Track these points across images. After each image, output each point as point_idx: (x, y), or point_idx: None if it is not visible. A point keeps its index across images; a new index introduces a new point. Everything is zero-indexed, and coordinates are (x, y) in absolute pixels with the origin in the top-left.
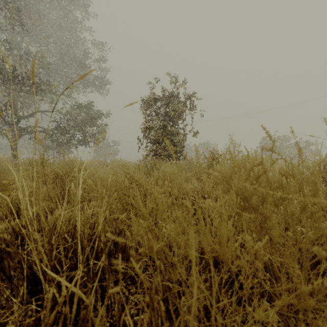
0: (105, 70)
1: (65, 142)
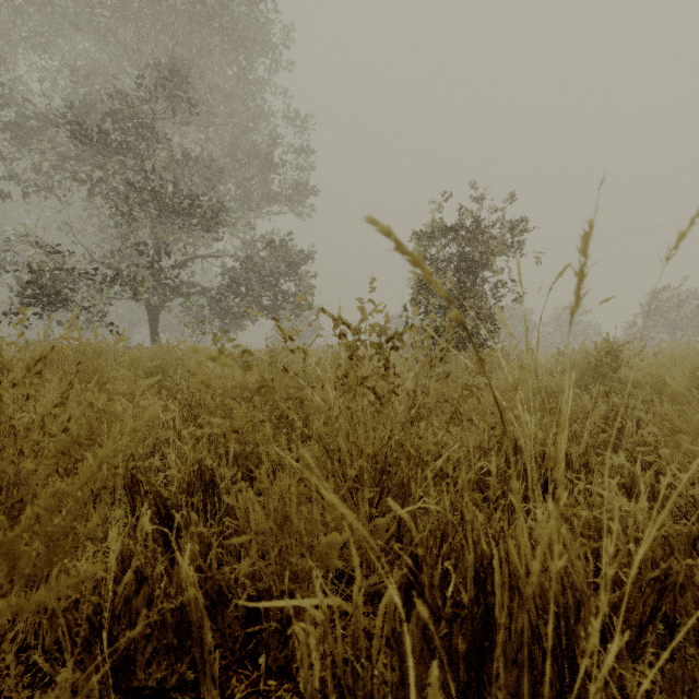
0: (308, 169)
1: (243, 313)
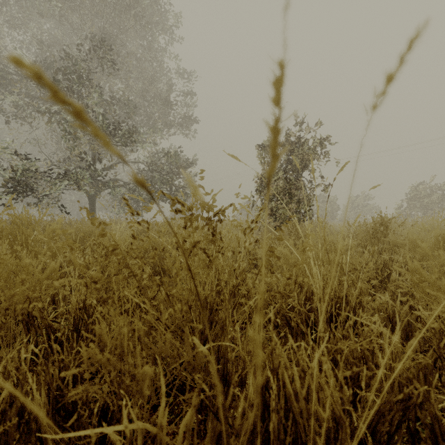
0: (192, 106)
1: (149, 199)
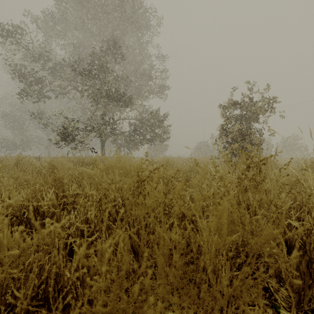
0: (165, 78)
1: (139, 142)
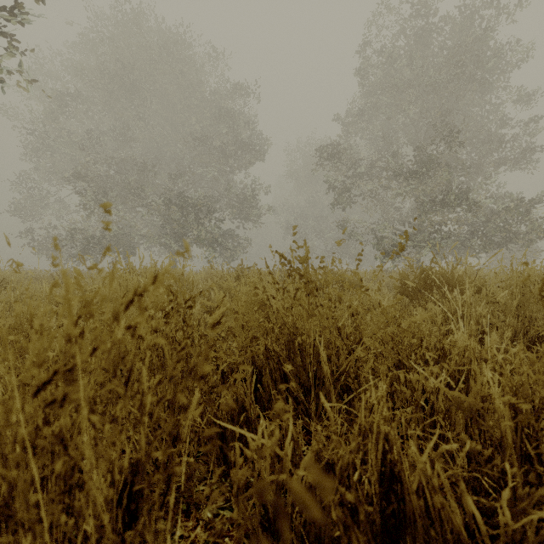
0: (534, 134)
1: (481, 248)
